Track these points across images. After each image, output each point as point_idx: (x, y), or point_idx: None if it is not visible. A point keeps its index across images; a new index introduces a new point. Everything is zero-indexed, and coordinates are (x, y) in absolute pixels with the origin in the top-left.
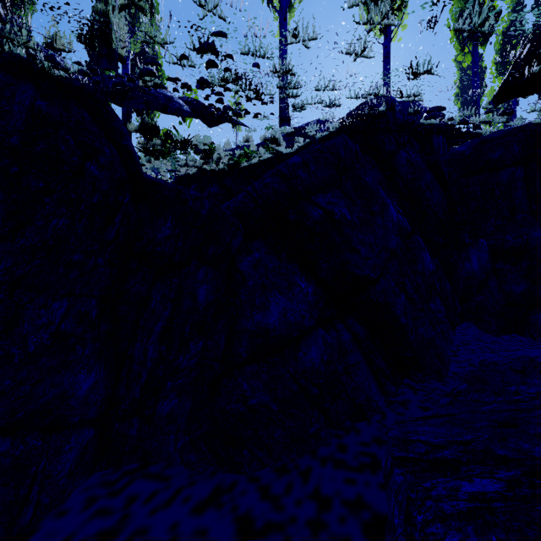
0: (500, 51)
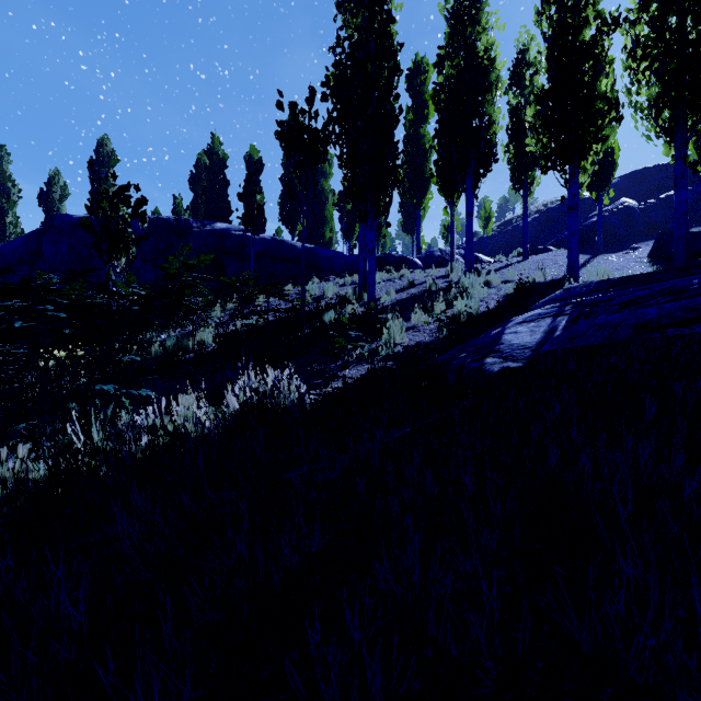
0: None
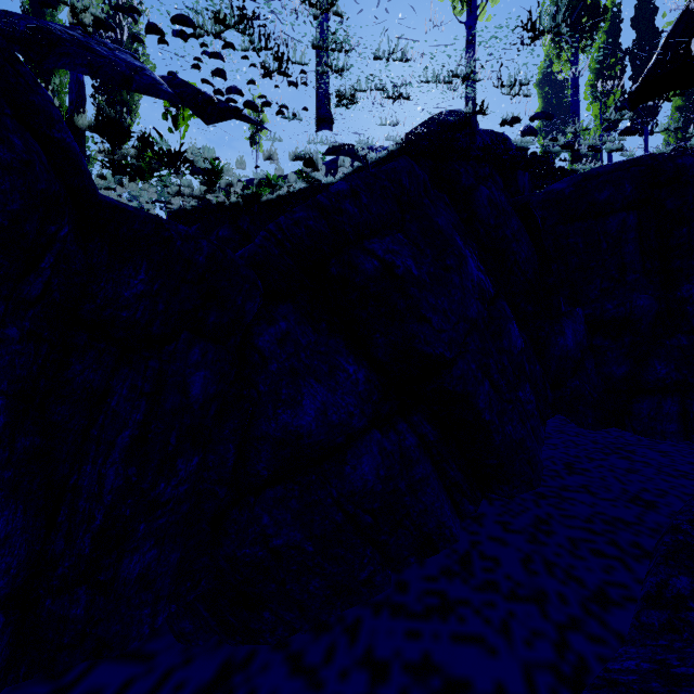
0: (596, 71)
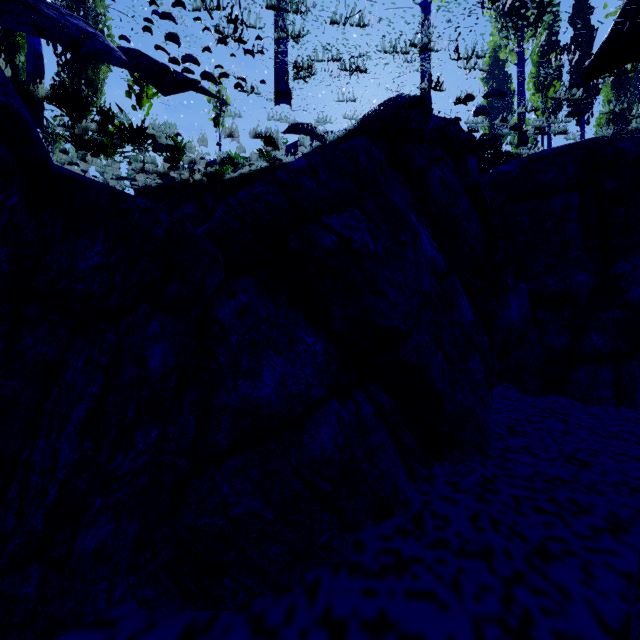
0: (538, 64)
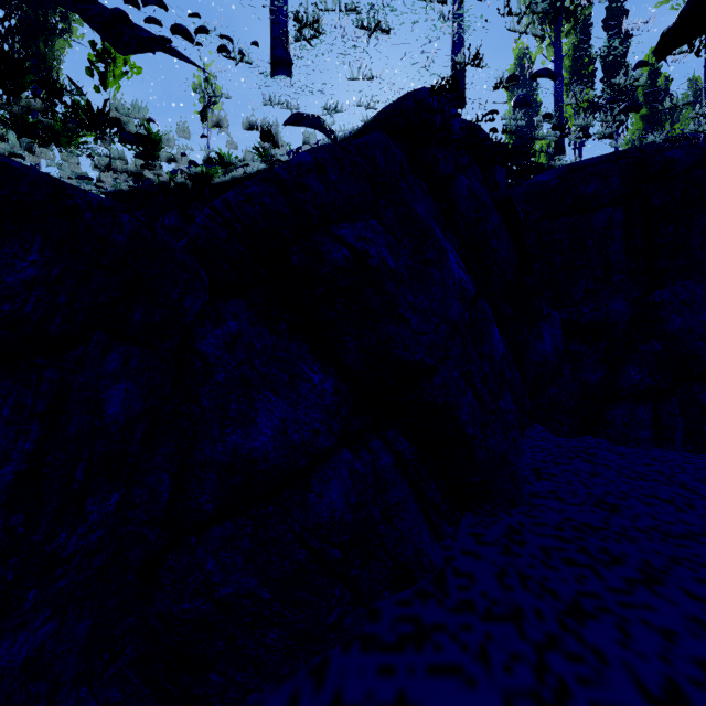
0: (570, 69)
